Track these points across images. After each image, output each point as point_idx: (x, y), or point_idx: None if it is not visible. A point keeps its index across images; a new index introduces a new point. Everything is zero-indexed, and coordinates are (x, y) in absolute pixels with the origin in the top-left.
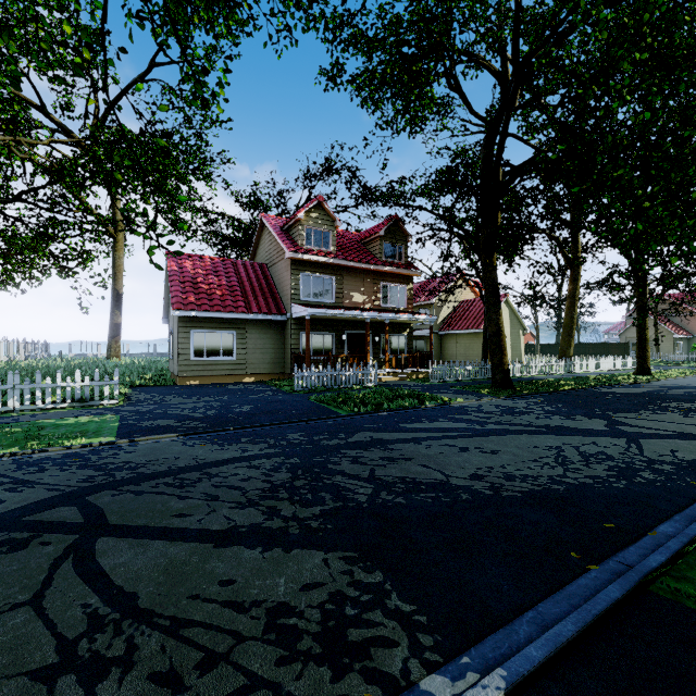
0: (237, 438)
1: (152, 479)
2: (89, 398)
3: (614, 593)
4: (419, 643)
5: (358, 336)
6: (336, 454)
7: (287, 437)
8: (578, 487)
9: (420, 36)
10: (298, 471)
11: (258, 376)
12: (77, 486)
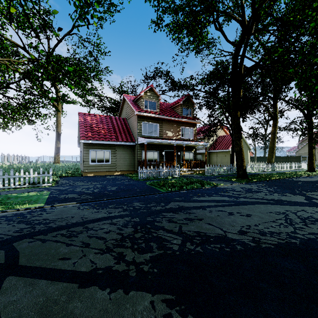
0: (107, 205)
1: (55, 230)
2: (38, 182)
3: None
4: None
5: (170, 152)
6: (159, 215)
7: (133, 205)
8: (307, 241)
9: (201, 1)
10: (138, 227)
11: (121, 172)
12: (12, 235)
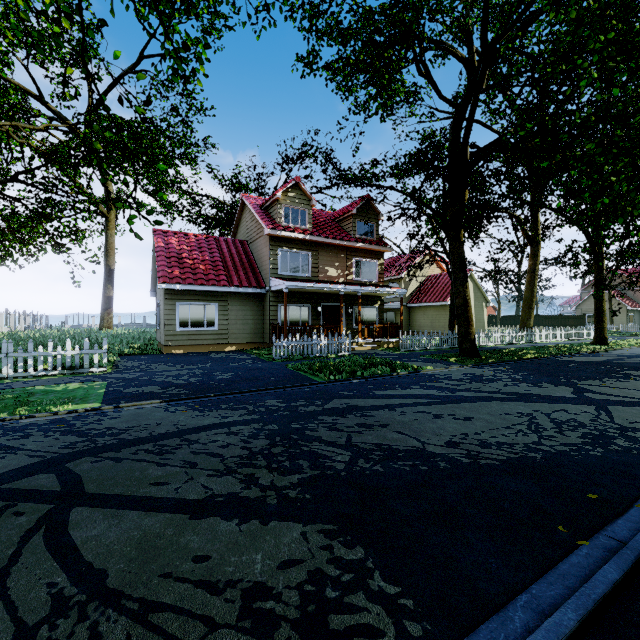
0: (218, 405)
1: (133, 445)
2: (80, 366)
3: (612, 574)
4: (406, 632)
5: (332, 308)
6: (313, 420)
7: (266, 404)
8: (554, 455)
9: (391, 23)
10: (276, 438)
11: (239, 346)
12: (59, 452)
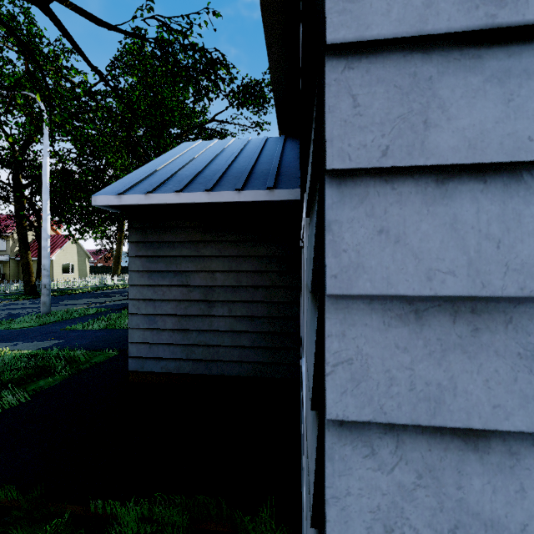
0: None
1: None
2: None
3: None
4: None
5: None
6: None
7: None
8: None
9: None
10: None
11: None
12: None
